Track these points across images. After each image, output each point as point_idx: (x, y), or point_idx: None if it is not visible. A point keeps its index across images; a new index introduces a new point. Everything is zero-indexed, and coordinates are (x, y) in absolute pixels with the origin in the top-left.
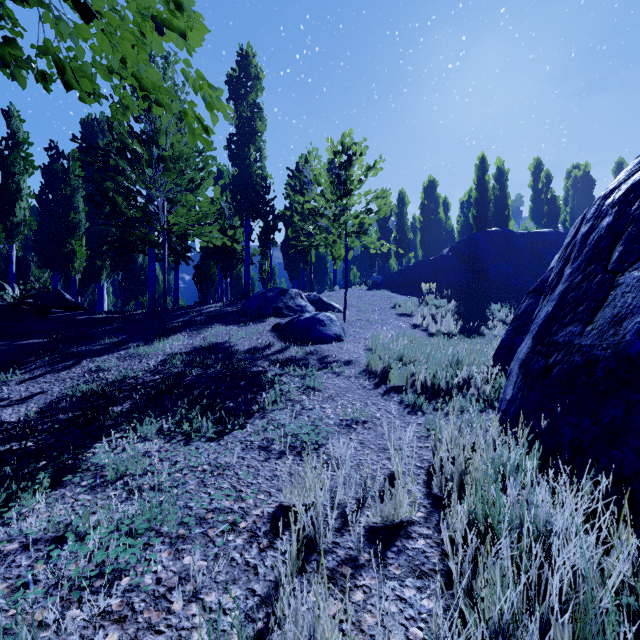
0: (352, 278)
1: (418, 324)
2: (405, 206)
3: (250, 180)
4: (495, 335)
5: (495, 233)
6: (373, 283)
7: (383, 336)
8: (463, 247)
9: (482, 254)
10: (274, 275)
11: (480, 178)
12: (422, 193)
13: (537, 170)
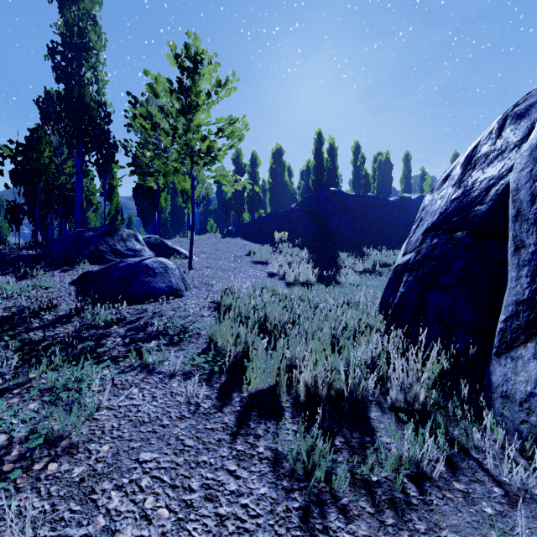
0: (209, 229)
1: (275, 272)
2: (257, 166)
3: (80, 101)
4: (351, 283)
5: (334, 192)
6: (228, 232)
7: (237, 288)
8: (308, 202)
9: (324, 210)
10: (131, 224)
11: (318, 149)
12: (271, 158)
13: (357, 151)
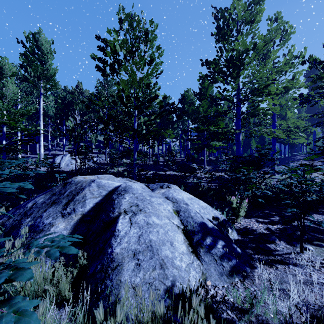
0: None
1: None
2: None
3: (315, 109)
4: None
5: None
6: None
7: None
8: None
9: None
10: None
11: None
12: None
13: None
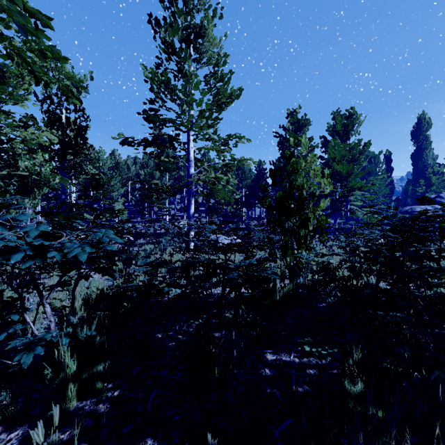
0: None
1: None
2: None
3: (420, 169)
4: None
5: None
6: None
7: None
8: None
9: None
10: None
11: None
12: None
13: None
